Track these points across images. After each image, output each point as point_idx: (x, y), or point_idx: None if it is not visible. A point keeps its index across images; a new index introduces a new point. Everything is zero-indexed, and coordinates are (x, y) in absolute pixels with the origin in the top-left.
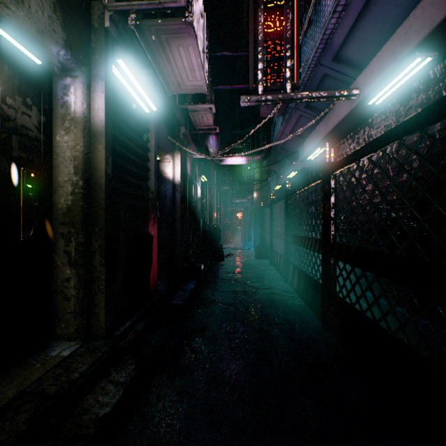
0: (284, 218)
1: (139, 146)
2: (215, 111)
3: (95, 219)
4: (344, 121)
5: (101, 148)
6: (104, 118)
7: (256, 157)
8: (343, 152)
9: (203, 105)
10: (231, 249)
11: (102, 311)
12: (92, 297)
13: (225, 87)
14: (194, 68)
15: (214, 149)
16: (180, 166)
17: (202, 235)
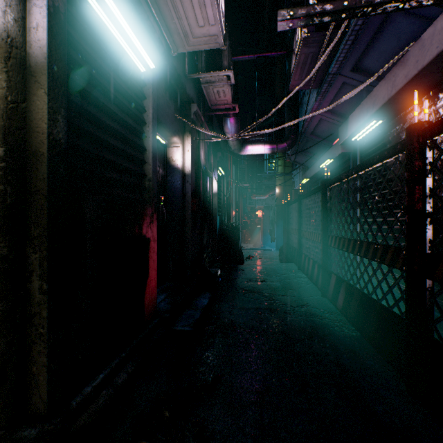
0: (322, 215)
1: (128, 114)
2: (234, 88)
3: (32, 215)
4: (430, 68)
5: (41, 94)
6: (47, 41)
7: (281, 145)
8: (413, 122)
9: (218, 72)
10: (250, 250)
11: (42, 372)
12: (27, 346)
13: (246, 57)
14: (205, 1)
15: (232, 134)
16: (192, 152)
17: (219, 235)
